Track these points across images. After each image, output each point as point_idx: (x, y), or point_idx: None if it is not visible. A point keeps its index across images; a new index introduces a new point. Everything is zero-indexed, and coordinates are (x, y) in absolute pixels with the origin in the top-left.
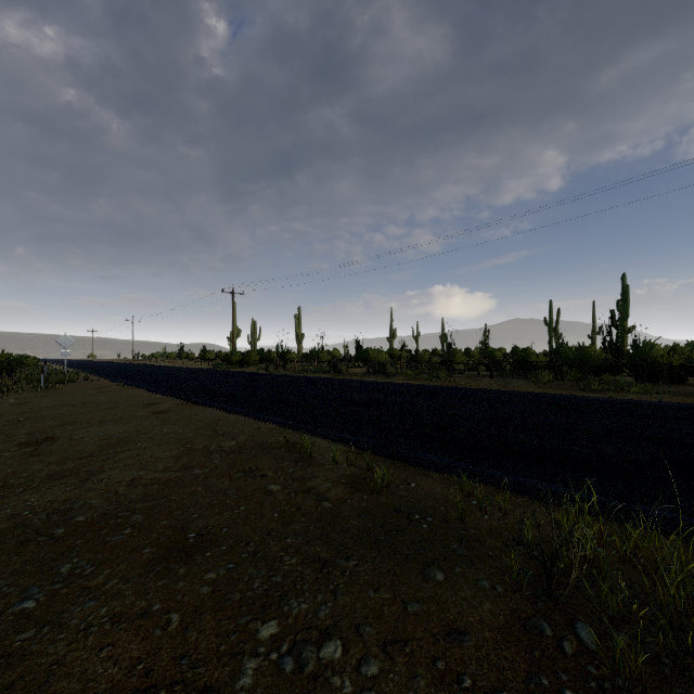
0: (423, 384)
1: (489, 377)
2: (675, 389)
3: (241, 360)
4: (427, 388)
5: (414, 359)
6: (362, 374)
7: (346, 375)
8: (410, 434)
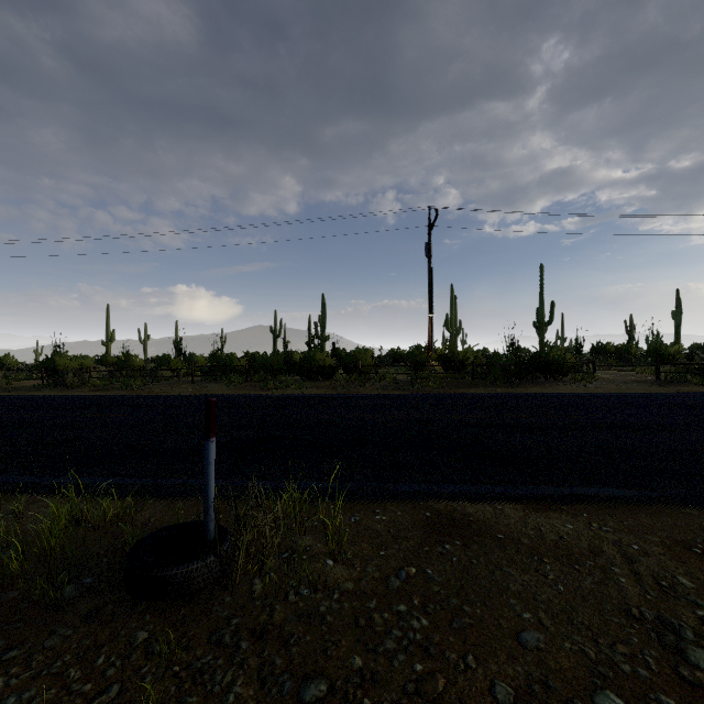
0: (106, 394)
1: (191, 383)
2: (320, 384)
3: None
4: (105, 399)
5: (124, 366)
6: (30, 388)
7: (2, 391)
8: (1, 456)
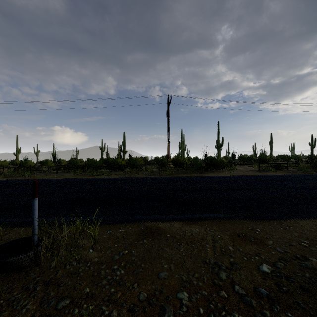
0: (10, 179)
1: (56, 173)
2: (118, 173)
3: None
4: (9, 181)
5: (24, 165)
6: None
7: None
8: None
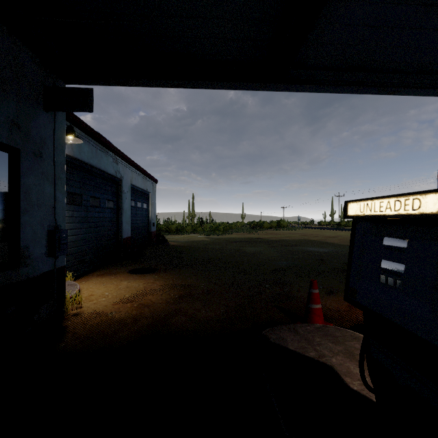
0: None
1: None
2: None
3: (345, 224)
4: None
5: None
6: None
7: None
8: None
